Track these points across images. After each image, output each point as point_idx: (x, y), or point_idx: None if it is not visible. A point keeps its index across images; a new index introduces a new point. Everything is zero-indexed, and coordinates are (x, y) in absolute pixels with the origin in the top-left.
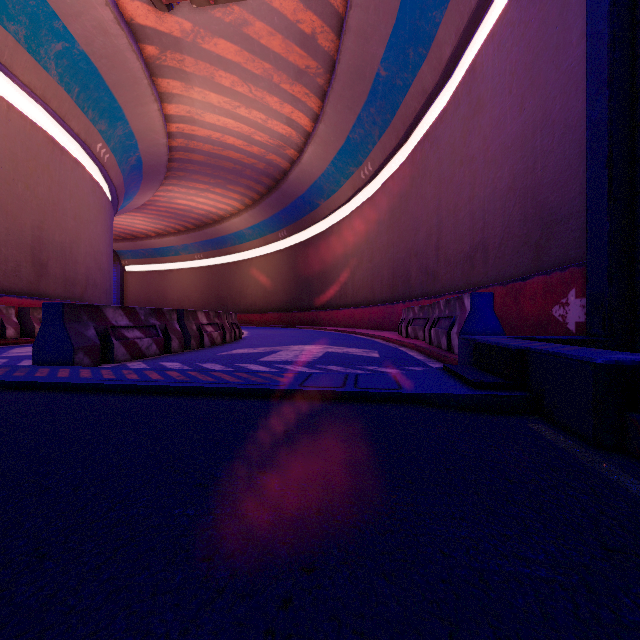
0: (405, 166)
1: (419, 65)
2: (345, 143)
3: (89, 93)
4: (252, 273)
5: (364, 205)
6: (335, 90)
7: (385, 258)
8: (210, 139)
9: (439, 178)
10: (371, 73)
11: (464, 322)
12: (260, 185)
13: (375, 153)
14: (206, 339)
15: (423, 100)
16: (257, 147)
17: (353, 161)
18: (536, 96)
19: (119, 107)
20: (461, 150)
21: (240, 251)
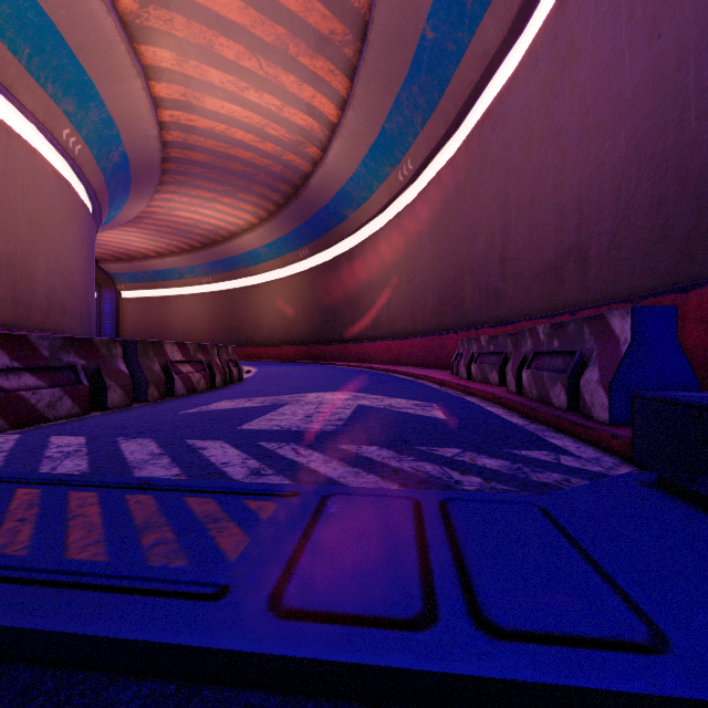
0: (456, 159)
1: (479, 17)
2: (379, 136)
3: (46, 58)
4: (269, 299)
5: (402, 214)
6: (367, 63)
7: (429, 278)
8: (213, 132)
9: (506, 167)
10: (414, 36)
11: (620, 362)
12: (277, 193)
13: (417, 146)
14: (178, 384)
15: (483, 66)
16: (271, 144)
17: (389, 159)
18: (686, 6)
19: (90, 81)
20: (541, 123)
21: (255, 274)
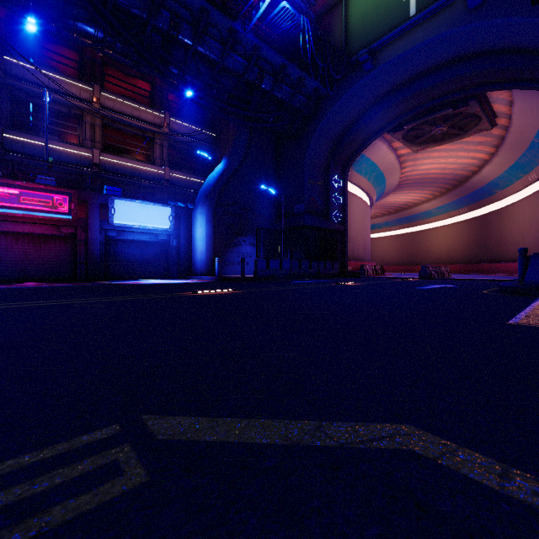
0: None
1: None
2: (514, 163)
3: (377, 181)
4: (437, 237)
5: (532, 196)
6: (504, 147)
7: None
8: (419, 174)
9: None
10: (528, 141)
11: None
12: (447, 185)
13: (537, 169)
14: (444, 275)
15: None
16: (448, 170)
17: (521, 171)
18: None
19: (385, 180)
20: None
21: (427, 223)
